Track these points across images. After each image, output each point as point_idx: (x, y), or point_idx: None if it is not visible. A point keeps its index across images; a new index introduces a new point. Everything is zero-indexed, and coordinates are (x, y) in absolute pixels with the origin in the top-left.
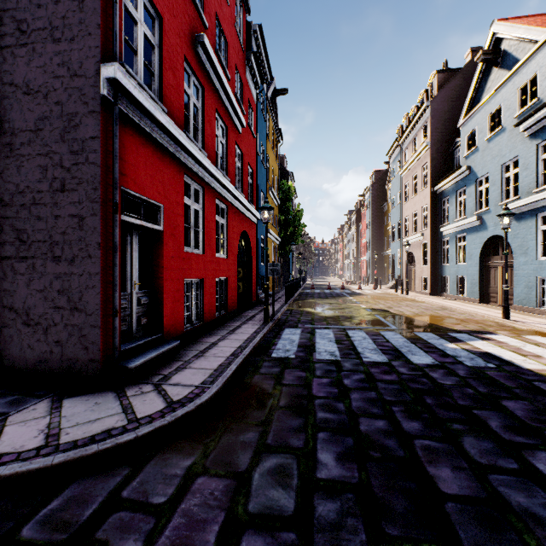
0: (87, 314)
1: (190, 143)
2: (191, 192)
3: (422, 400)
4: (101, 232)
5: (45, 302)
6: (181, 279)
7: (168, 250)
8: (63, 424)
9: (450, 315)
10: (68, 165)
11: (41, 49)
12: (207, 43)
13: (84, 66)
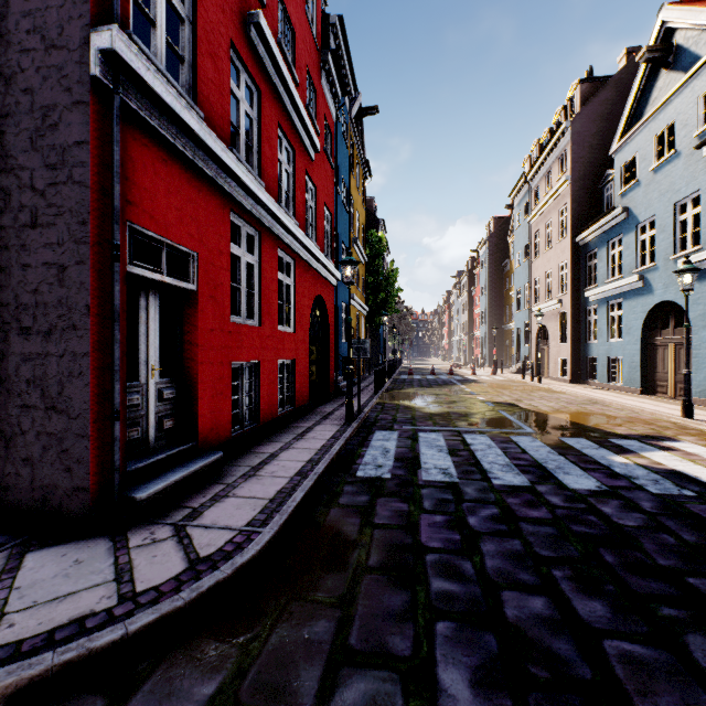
0: (70, 417)
1: (239, 165)
2: (241, 237)
3: (598, 557)
4: (91, 290)
5: (8, 398)
6: (225, 362)
7: (205, 319)
8: (10, 604)
9: (604, 411)
10: (42, 187)
11: (2, 8)
12: (265, 25)
13: (65, 32)
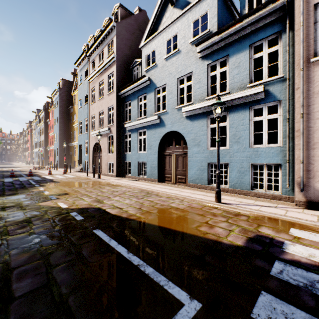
0: None
1: None
2: None
3: None
4: None
5: None
6: None
7: None
8: None
9: (168, 203)
10: None
11: None
12: None
13: None
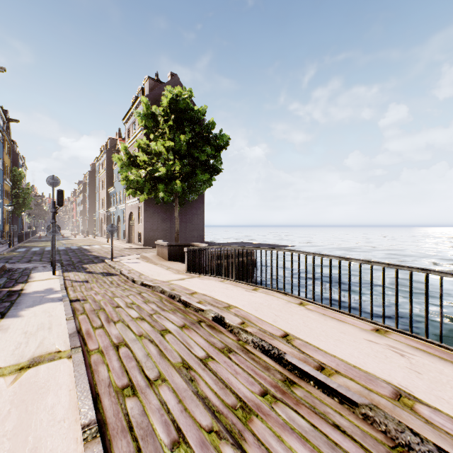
0: None
1: None
2: None
3: None
4: None
5: None
6: None
7: None
8: None
9: (95, 243)
10: None
11: None
12: None
13: None
